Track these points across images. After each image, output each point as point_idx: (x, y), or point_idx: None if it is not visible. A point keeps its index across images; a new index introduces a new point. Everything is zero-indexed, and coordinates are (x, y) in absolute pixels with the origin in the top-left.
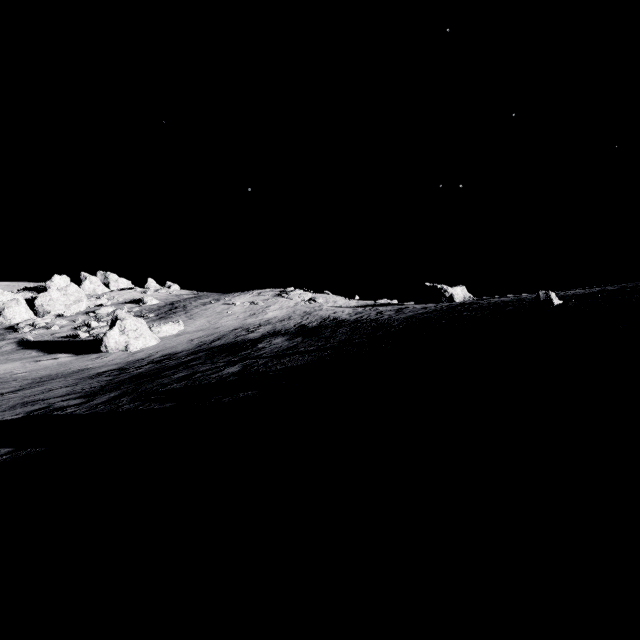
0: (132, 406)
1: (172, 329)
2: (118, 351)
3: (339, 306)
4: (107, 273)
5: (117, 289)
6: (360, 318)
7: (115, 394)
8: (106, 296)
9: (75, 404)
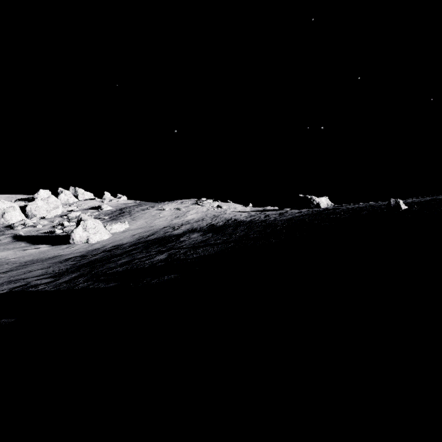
0: (85, 285)
1: (120, 227)
2: (82, 243)
3: (238, 211)
4: (76, 188)
5: (83, 199)
6: (253, 219)
7: (75, 275)
8: (75, 204)
9: (45, 282)
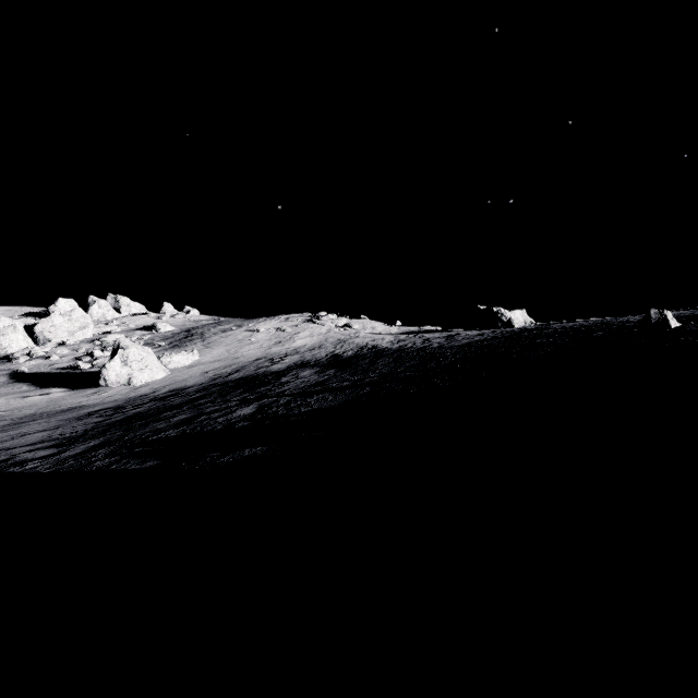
0: (105, 463)
1: (185, 359)
2: (119, 385)
3: (378, 333)
4: (118, 296)
5: (129, 314)
6: (404, 346)
7: (95, 443)
8: (116, 322)
9: (42, 456)
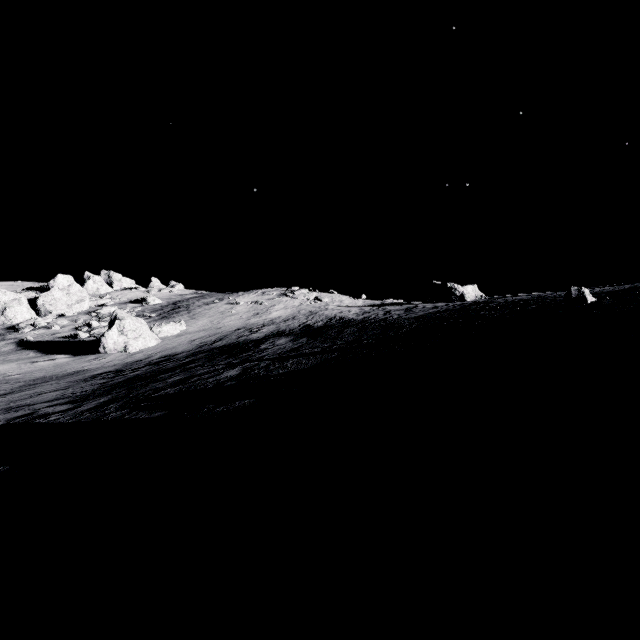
0: (118, 414)
1: (173, 329)
2: (117, 352)
3: (345, 305)
4: (111, 272)
5: (121, 289)
6: (368, 318)
7: (105, 399)
8: (109, 296)
9: (61, 410)
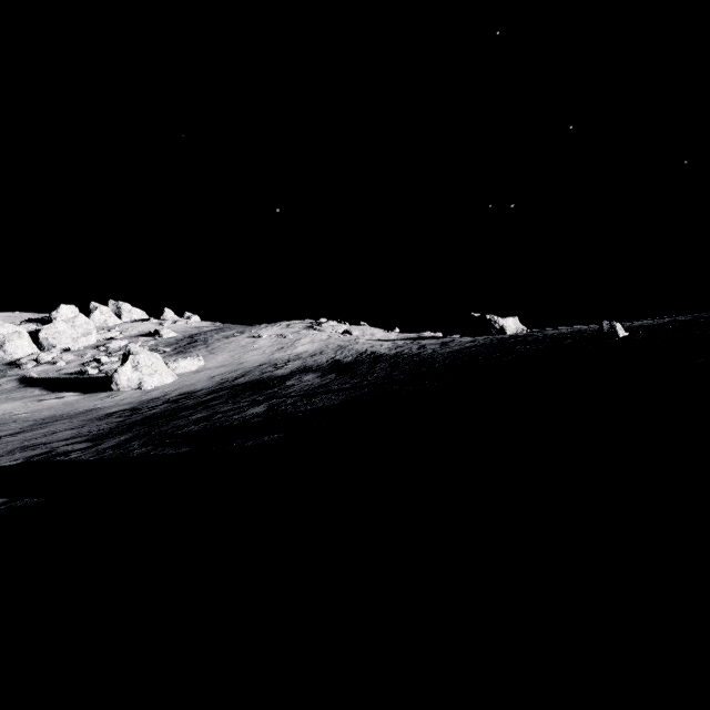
0: (144, 451)
1: (191, 365)
2: (131, 389)
3: (377, 339)
4: (119, 303)
5: (130, 320)
6: (400, 352)
7: (125, 437)
8: (118, 328)
9: (80, 448)
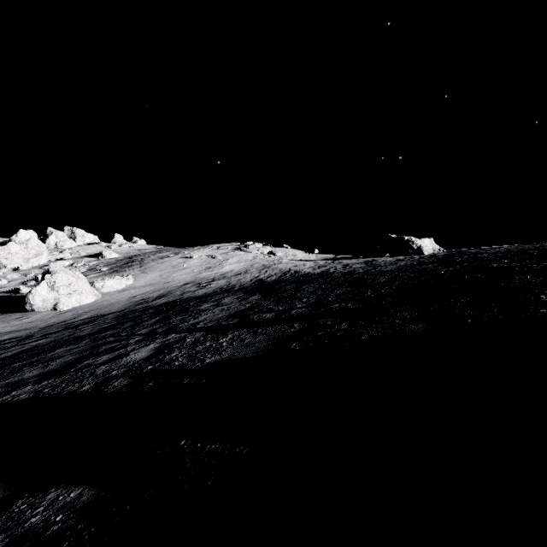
0: None
1: (118, 284)
2: (46, 310)
3: (299, 259)
4: (73, 228)
5: (83, 244)
6: (327, 272)
7: None
8: (70, 250)
9: None
